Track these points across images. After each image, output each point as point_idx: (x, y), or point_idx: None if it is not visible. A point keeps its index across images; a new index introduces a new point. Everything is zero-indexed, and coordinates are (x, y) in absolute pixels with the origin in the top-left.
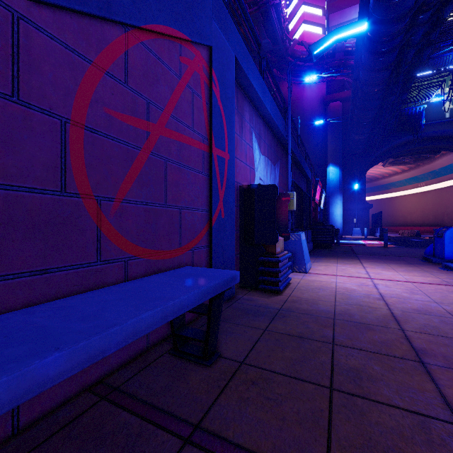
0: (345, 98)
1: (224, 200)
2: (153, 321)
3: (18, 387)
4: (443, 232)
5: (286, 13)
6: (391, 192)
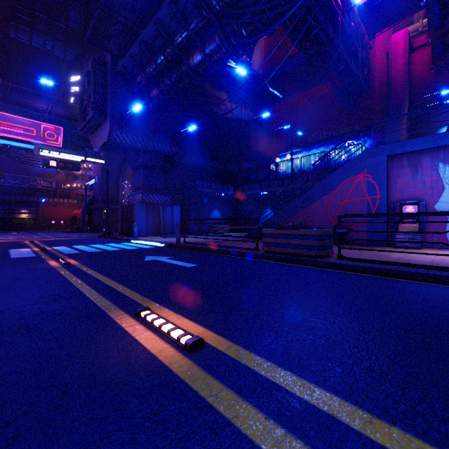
0: None
1: (376, 212)
2: None
3: None
4: None
5: None
6: None
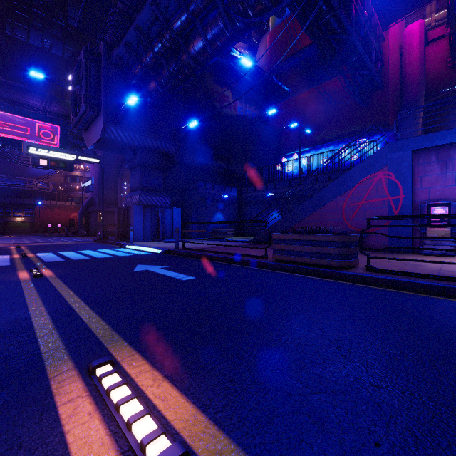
0: None
1: (399, 214)
2: None
3: None
4: None
5: None
6: None
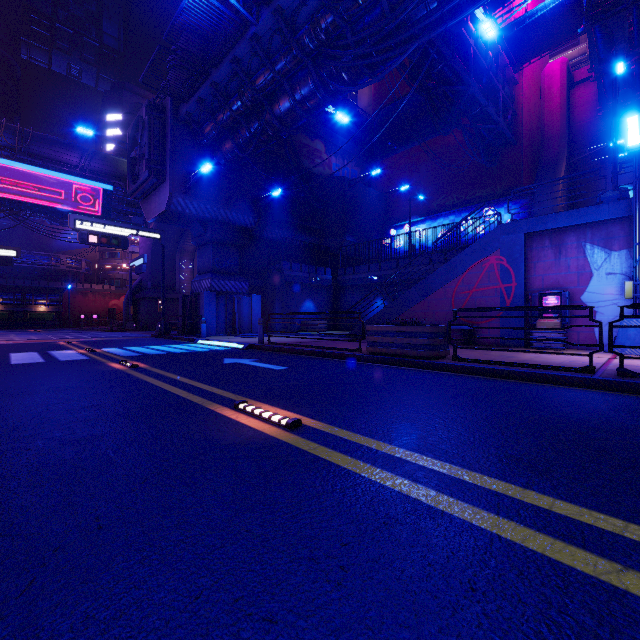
0: None
1: (511, 304)
2: None
3: None
4: None
5: None
6: None
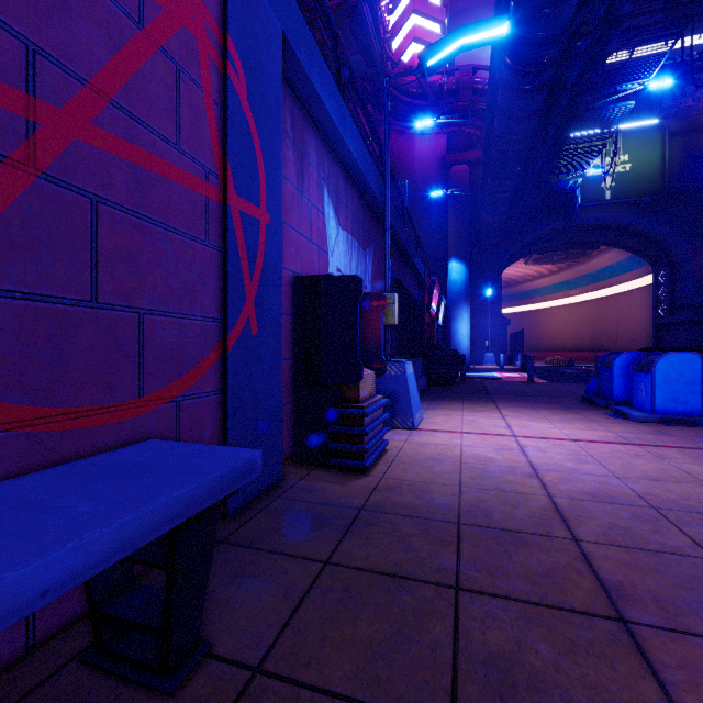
0: (474, 160)
1: (258, 301)
2: None
3: None
4: (611, 360)
5: (388, 21)
6: (535, 302)
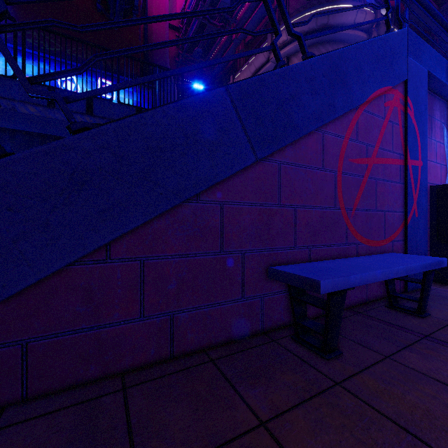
0: None
1: (417, 202)
2: (402, 272)
3: (373, 277)
4: None
5: None
6: None
